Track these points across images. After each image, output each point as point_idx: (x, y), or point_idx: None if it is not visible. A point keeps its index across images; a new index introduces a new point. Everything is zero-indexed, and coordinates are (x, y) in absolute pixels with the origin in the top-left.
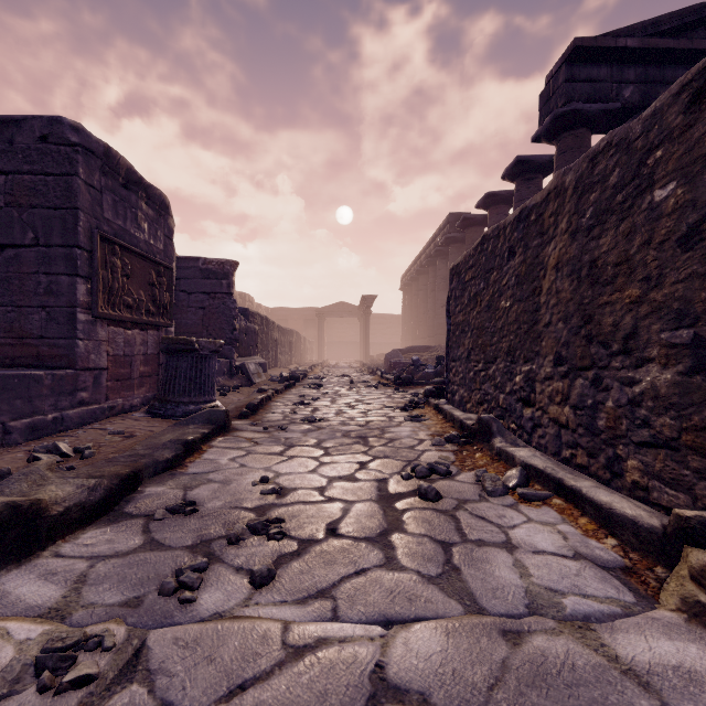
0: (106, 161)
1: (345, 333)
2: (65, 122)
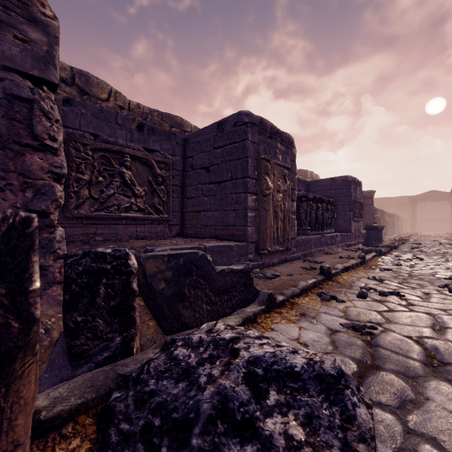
0: (354, 181)
1: (436, 212)
2: (348, 176)
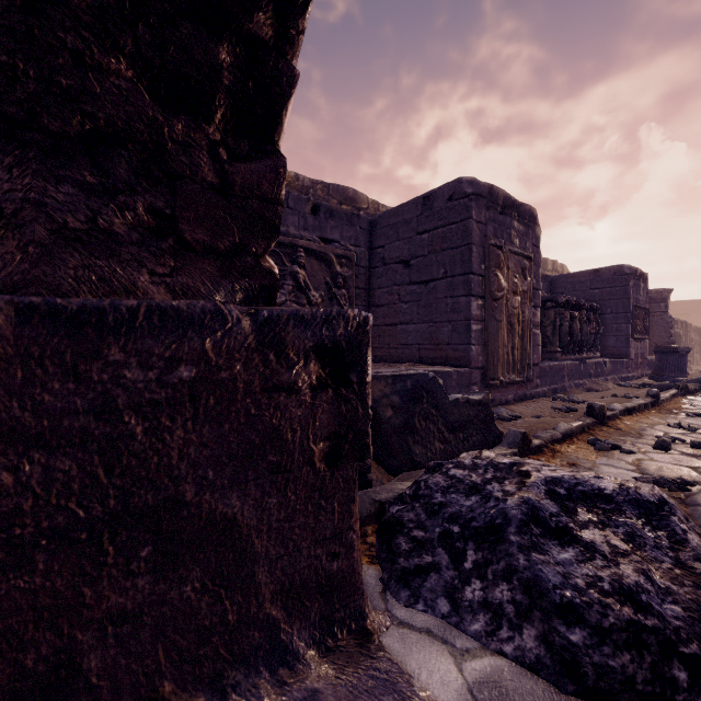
0: (634, 274)
1: None
2: (623, 266)
